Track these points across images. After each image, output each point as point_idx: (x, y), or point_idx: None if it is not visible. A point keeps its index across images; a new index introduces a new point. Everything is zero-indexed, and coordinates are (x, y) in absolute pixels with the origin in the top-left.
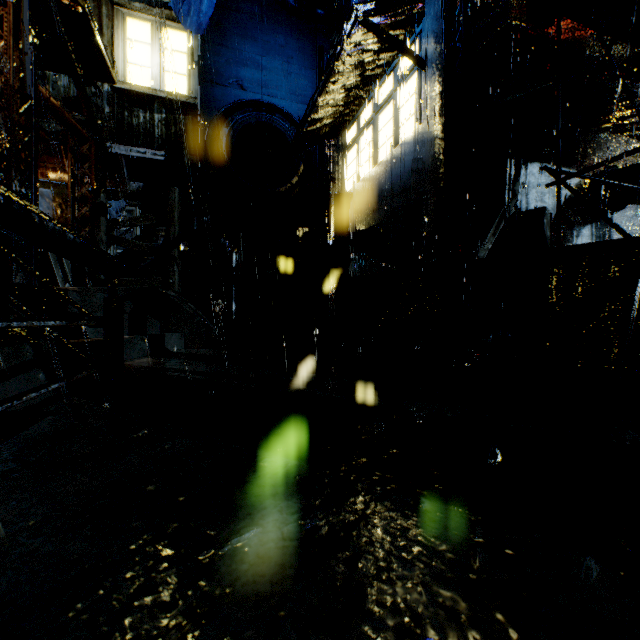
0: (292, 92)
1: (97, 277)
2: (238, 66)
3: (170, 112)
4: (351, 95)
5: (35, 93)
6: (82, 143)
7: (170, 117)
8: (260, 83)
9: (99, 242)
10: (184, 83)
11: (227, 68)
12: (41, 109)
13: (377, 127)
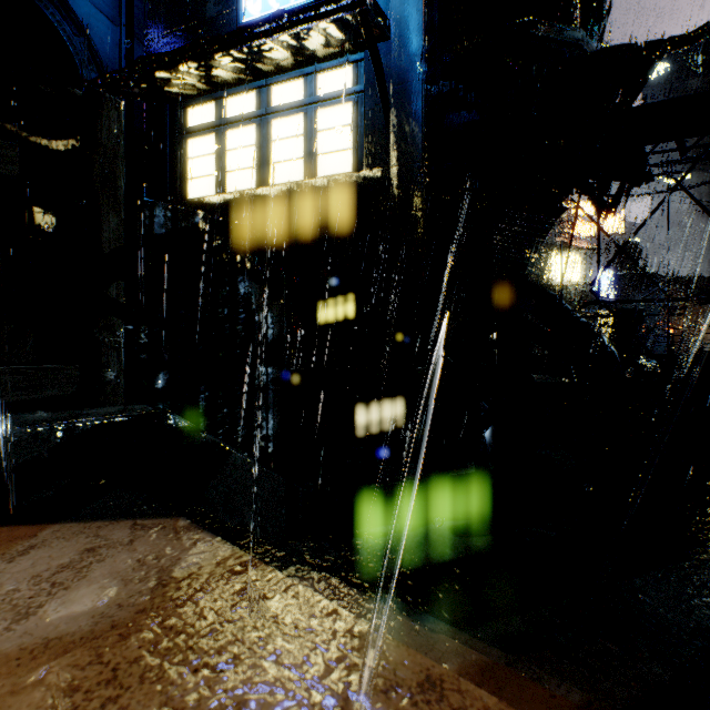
0: None
1: None
2: None
3: None
4: (245, 69)
5: None
6: None
7: None
8: None
9: None
10: None
11: None
12: None
13: (269, 133)
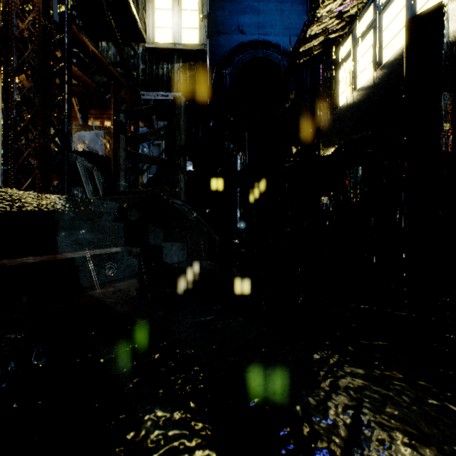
0: (285, 28)
1: (117, 190)
2: (239, 15)
3: (186, 60)
4: (351, 0)
5: (68, 28)
6: (121, 90)
7: (186, 64)
8: (257, 25)
9: (119, 158)
10: (196, 35)
11: (230, 18)
12: (89, 61)
13: (380, 27)
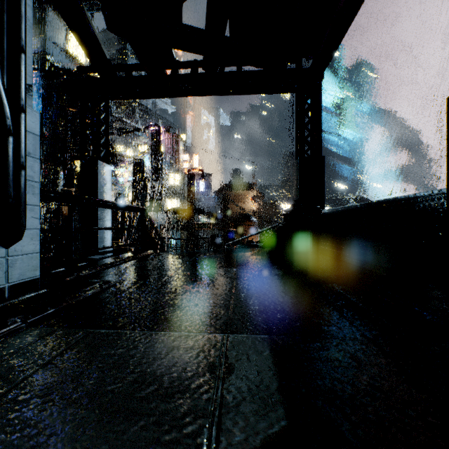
0: None
1: None
2: None
3: None
4: None
5: None
6: None
7: None
8: None
9: None
10: None
11: None
12: None
13: None
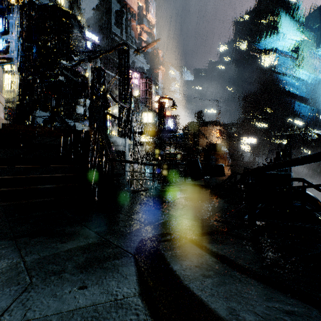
0: None
1: None
2: None
3: None
4: None
5: None
6: None
7: None
8: None
9: None
10: None
11: None
12: None
13: None
